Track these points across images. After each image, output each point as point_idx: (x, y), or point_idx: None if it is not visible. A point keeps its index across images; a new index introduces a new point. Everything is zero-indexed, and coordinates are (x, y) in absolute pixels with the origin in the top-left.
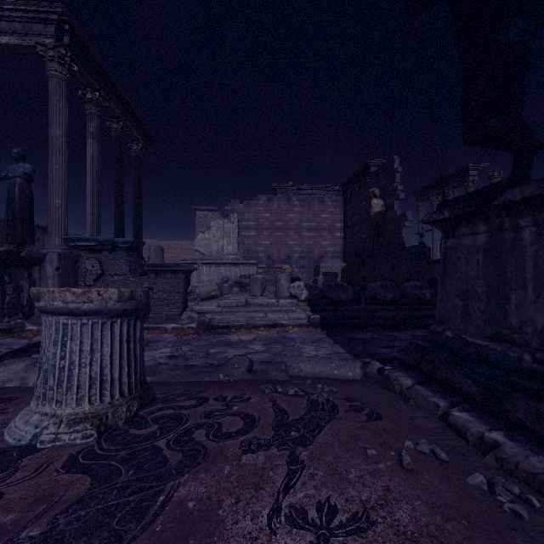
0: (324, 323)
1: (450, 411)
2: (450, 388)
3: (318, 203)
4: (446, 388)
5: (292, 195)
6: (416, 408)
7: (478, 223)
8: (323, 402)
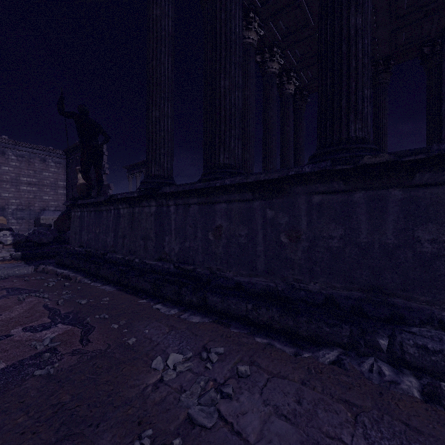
0: (25, 257)
1: (58, 270)
2: (66, 266)
3: (39, 162)
4: (65, 266)
5: (8, 149)
6: (50, 274)
7: (78, 208)
8: (2, 278)
